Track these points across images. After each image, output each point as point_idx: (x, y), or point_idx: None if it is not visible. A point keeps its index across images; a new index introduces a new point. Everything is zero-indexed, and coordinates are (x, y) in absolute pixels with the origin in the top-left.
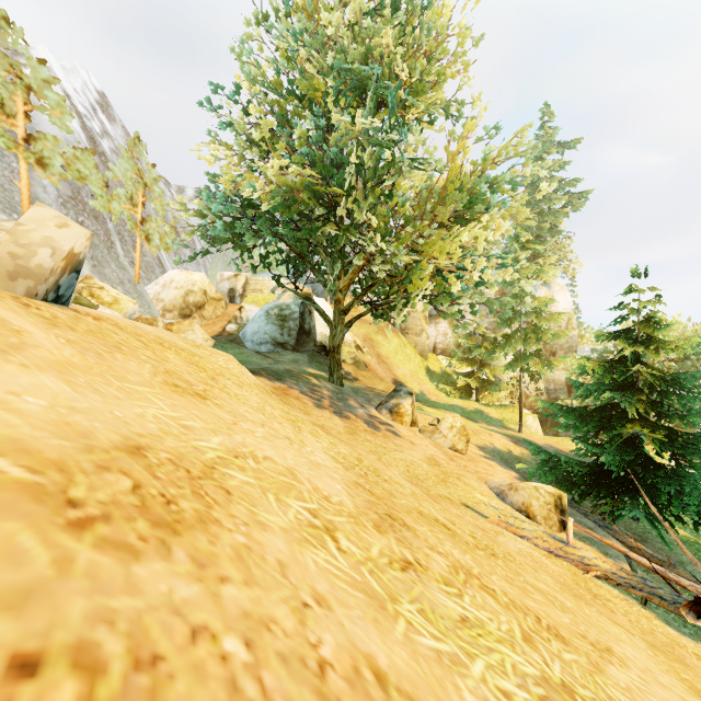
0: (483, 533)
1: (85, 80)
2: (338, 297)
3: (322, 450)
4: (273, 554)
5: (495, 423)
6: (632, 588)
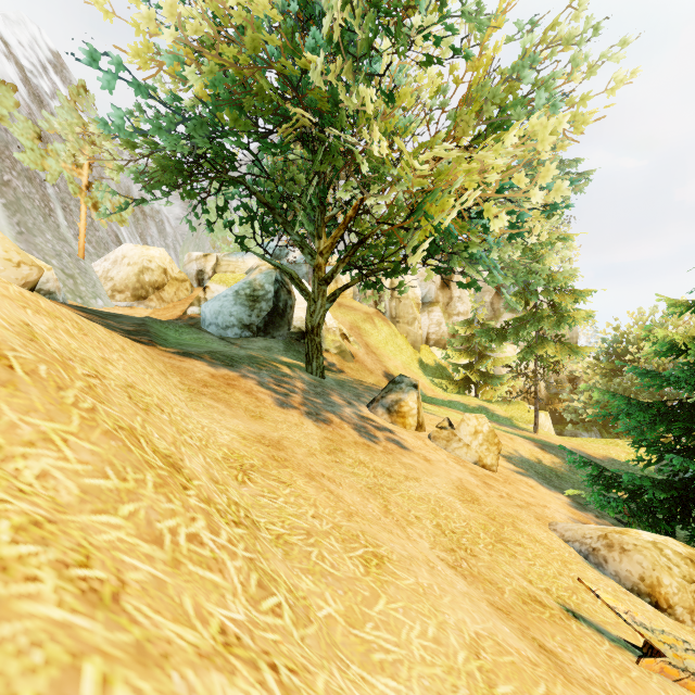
0: None
1: (35, 36)
2: (318, 262)
3: None
4: None
5: (504, 422)
6: None
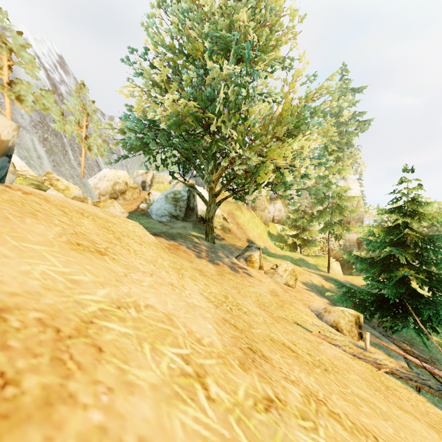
0: (310, 345)
1: (50, 47)
2: (212, 186)
3: (198, 292)
4: (134, 430)
5: (312, 267)
6: (410, 380)
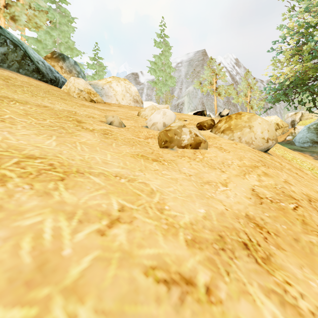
0: None
1: (231, 58)
2: None
3: None
4: None
5: None
6: None
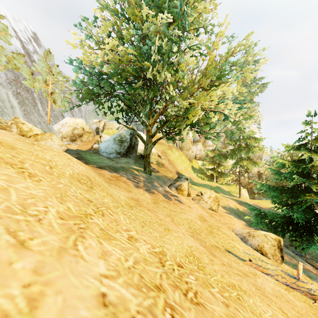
0: (253, 285)
1: (26, 26)
2: (149, 128)
3: (93, 298)
4: None
5: (227, 193)
6: None
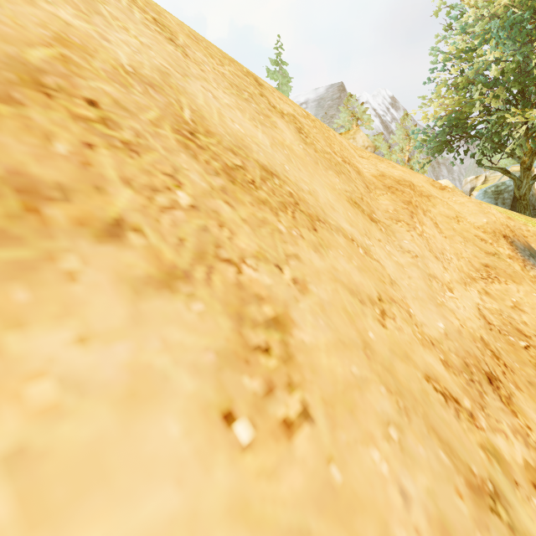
0: None
1: (384, 95)
2: (523, 160)
3: None
4: None
5: None
6: None
